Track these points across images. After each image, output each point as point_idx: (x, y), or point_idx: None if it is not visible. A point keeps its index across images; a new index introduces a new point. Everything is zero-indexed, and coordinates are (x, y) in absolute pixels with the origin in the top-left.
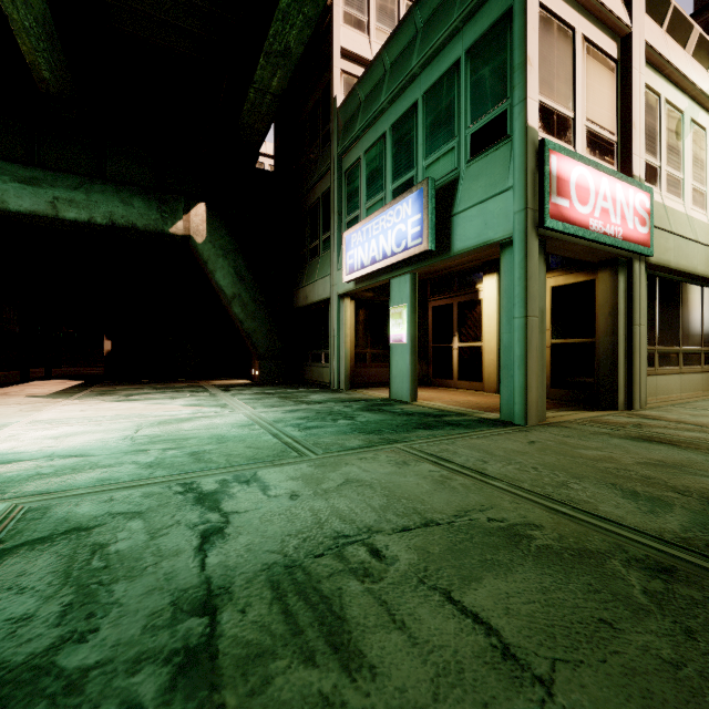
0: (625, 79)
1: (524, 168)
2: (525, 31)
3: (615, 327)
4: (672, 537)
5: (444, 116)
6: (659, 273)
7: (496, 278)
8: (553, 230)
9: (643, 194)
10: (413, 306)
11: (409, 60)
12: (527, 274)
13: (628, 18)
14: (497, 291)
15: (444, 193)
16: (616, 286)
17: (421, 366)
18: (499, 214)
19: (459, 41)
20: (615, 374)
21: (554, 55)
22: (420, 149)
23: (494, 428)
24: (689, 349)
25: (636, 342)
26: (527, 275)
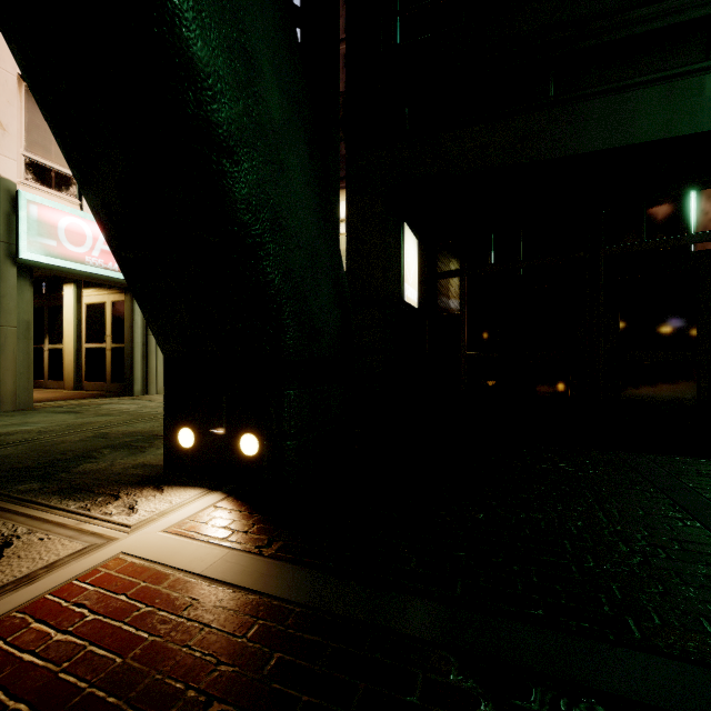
0: None
1: None
2: None
3: (133, 336)
4: None
5: None
6: None
7: (74, 288)
8: (37, 261)
9: None
10: None
11: None
12: None
13: None
14: (75, 300)
15: None
16: (133, 307)
17: None
18: None
19: None
20: (133, 370)
21: None
22: None
23: None
24: None
25: (153, 347)
26: None
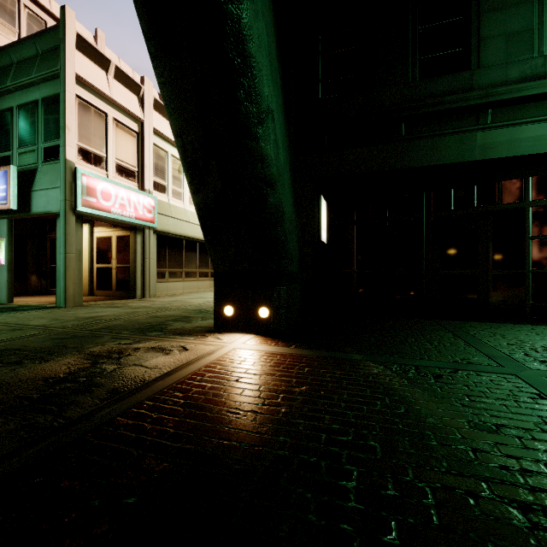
0: (142, 142)
1: (65, 180)
2: (65, 112)
3: (136, 259)
4: (42, 325)
5: (30, 128)
6: (170, 234)
7: (89, 227)
8: (86, 212)
9: (150, 199)
10: (10, 240)
11: (6, 78)
12: (66, 232)
13: (143, 115)
14: (89, 235)
15: (29, 175)
16: (136, 240)
17: (40, 281)
18: (54, 198)
19: (38, 90)
20: (136, 282)
21: (92, 125)
22: (15, 140)
23: (43, 309)
24: (189, 270)
25: (147, 267)
26: (66, 233)
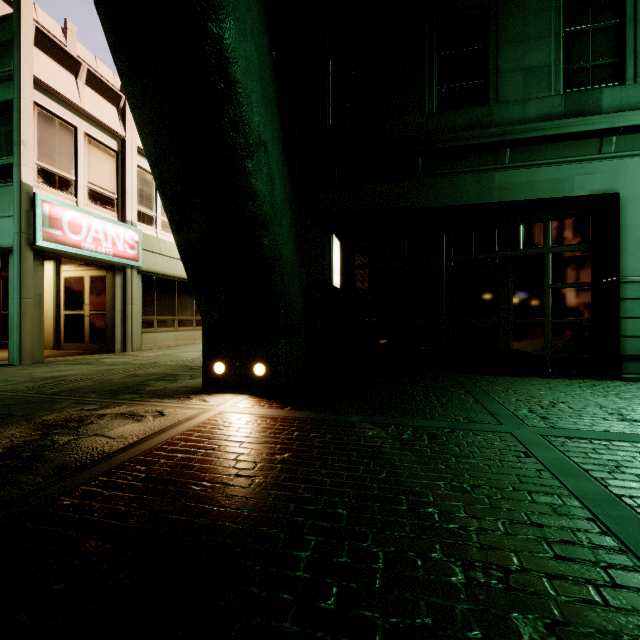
0: (123, 164)
1: (20, 207)
2: (20, 124)
3: (114, 305)
4: None
5: None
6: (158, 275)
7: (54, 264)
8: (48, 247)
9: (132, 232)
10: None
11: None
12: (22, 272)
13: (124, 130)
14: (55, 274)
15: None
16: (115, 282)
17: None
18: (6, 230)
19: None
20: (114, 333)
21: (56, 140)
22: None
23: None
24: (184, 318)
25: (129, 314)
26: (22, 273)
